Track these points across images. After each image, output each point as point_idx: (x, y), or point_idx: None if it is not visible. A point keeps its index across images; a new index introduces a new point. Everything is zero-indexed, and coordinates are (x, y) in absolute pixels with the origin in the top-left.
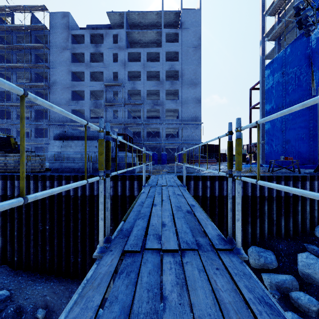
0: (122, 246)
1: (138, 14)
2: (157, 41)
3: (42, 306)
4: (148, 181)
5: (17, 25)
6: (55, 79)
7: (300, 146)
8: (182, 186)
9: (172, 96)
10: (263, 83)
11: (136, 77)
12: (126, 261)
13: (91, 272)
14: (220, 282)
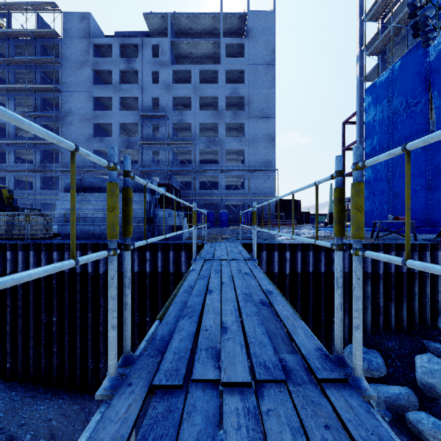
0: (150, 374)
1: (188, 16)
2: (214, 55)
3: (45, 435)
4: (200, 252)
5: (16, 30)
6: (69, 107)
7: (414, 202)
8: (251, 260)
9: (235, 132)
10: (362, 115)
11: (185, 104)
12: (155, 411)
13: (88, 434)
14: None
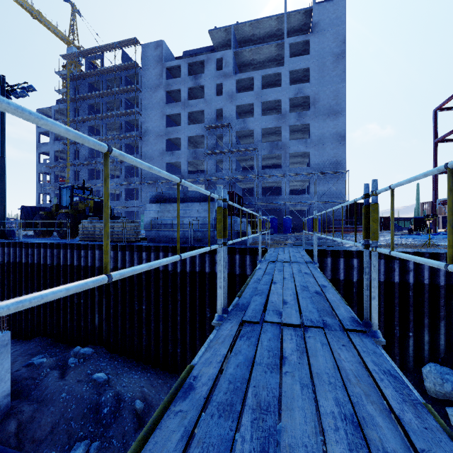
0: (240, 317)
1: (250, 24)
2: (277, 57)
3: (140, 397)
4: (265, 256)
5: (107, 67)
6: (147, 127)
7: None
8: (312, 263)
9: (299, 134)
10: None
11: (248, 111)
12: (246, 329)
13: (213, 335)
14: (344, 355)
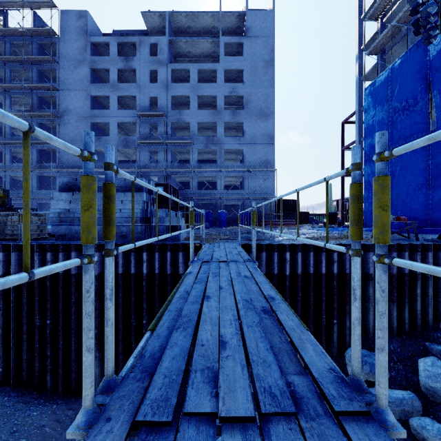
0: (135, 404)
1: (186, 15)
2: (212, 54)
3: None
4: (198, 253)
5: (12, 28)
6: (66, 106)
7: (414, 201)
8: (251, 262)
9: (233, 132)
10: (361, 115)
11: (184, 104)
12: None
13: None
14: None
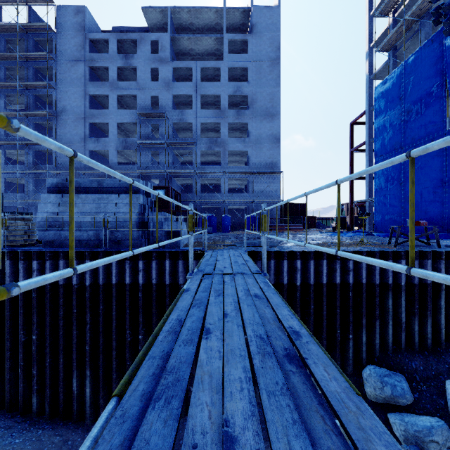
0: None
1: (189, 11)
2: (216, 51)
3: None
4: (199, 263)
5: (6, 24)
6: (64, 105)
7: (429, 205)
8: (261, 274)
9: (238, 133)
10: (371, 115)
11: (186, 104)
12: None
13: None
14: None
